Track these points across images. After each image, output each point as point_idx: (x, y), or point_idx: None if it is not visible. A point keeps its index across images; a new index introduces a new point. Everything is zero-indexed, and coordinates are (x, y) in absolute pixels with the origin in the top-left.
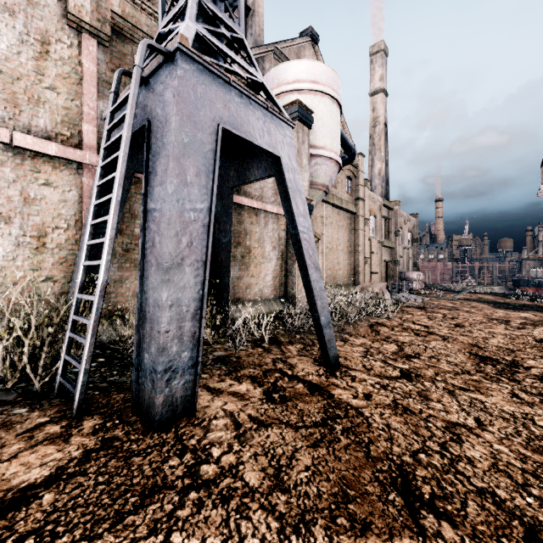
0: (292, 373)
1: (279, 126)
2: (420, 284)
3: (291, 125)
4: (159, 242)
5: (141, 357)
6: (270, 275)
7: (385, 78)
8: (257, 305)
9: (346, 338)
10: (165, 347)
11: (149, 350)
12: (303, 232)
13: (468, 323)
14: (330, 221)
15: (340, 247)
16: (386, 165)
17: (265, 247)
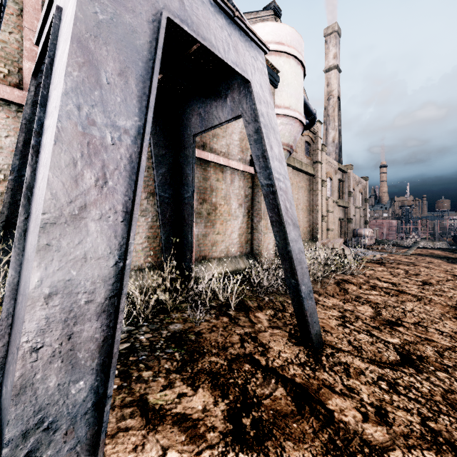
0: (266, 363)
1: (249, 46)
2: (371, 240)
3: (263, 49)
4: (43, 177)
5: (0, 389)
6: (236, 232)
7: (338, 56)
8: (223, 262)
9: (316, 299)
10: (29, 383)
11: (6, 383)
12: (278, 180)
13: (435, 280)
14: (291, 183)
15: (300, 206)
16: (339, 133)
17: (231, 204)
